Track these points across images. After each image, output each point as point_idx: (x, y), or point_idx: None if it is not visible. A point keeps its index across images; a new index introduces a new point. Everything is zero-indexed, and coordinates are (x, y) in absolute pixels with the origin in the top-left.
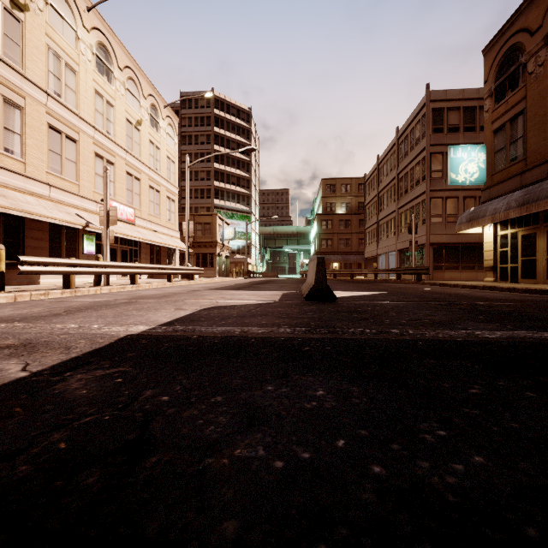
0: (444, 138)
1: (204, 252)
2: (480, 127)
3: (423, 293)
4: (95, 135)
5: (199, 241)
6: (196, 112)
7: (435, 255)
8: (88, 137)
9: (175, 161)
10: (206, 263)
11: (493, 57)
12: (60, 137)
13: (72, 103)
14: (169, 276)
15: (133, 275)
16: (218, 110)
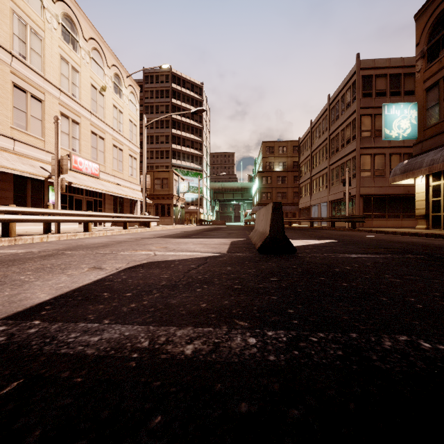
0: (373, 101)
1: (162, 203)
2: (405, 91)
3: (375, 241)
4: (61, 97)
5: (157, 194)
6: (157, 86)
7: (364, 205)
8: (54, 98)
9: (137, 124)
10: (164, 212)
11: (425, 21)
12: (25, 96)
13: (37, 65)
14: (125, 223)
15: (86, 223)
16: (175, 84)
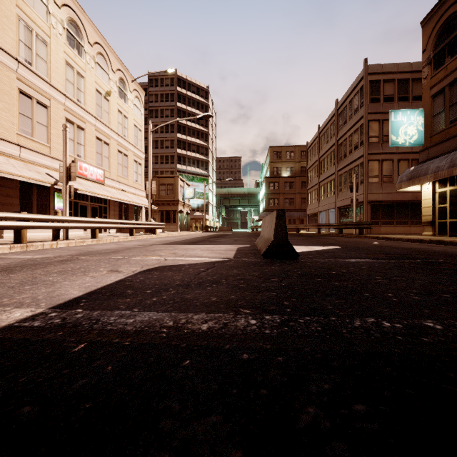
0: (381, 107)
1: (167, 209)
2: (413, 97)
3: (378, 247)
4: (66, 102)
5: (163, 200)
6: (162, 90)
7: (372, 212)
8: (59, 104)
9: (142, 129)
10: (169, 219)
11: (432, 27)
12: (31, 102)
13: (43, 71)
14: (132, 230)
15: (93, 229)
16: (181, 87)
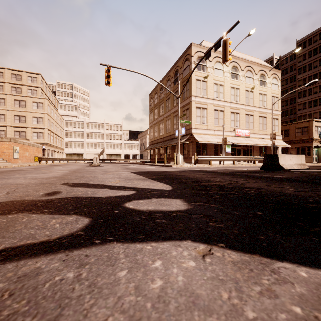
0: None
1: (302, 146)
2: None
3: None
4: (230, 105)
5: (298, 140)
6: (309, 48)
7: None
8: (228, 107)
9: (279, 96)
10: (304, 153)
11: None
12: (217, 112)
13: (221, 97)
14: (254, 161)
15: (233, 161)
16: None
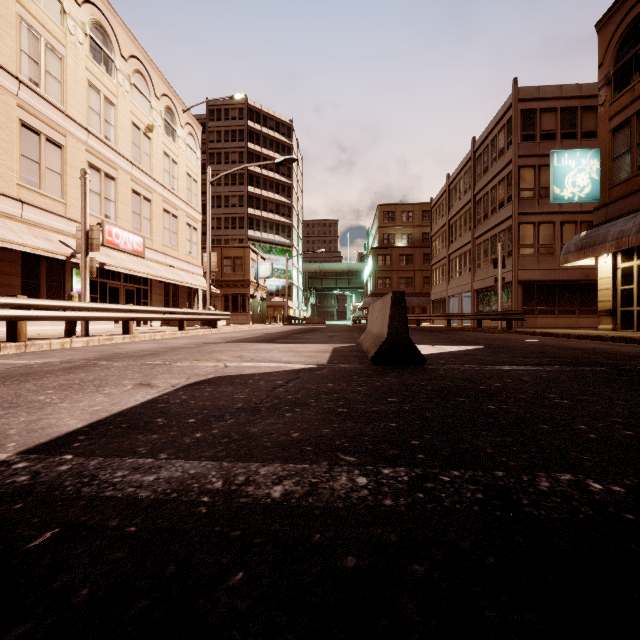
0: (537, 147)
1: (234, 293)
2: (583, 133)
3: (539, 347)
4: (89, 140)
5: (227, 280)
6: (226, 125)
7: (525, 296)
8: (79, 142)
9: (198, 180)
10: (237, 306)
11: (612, 32)
12: (38, 139)
13: (55, 95)
14: (182, 322)
15: (126, 321)
16: (253, 122)
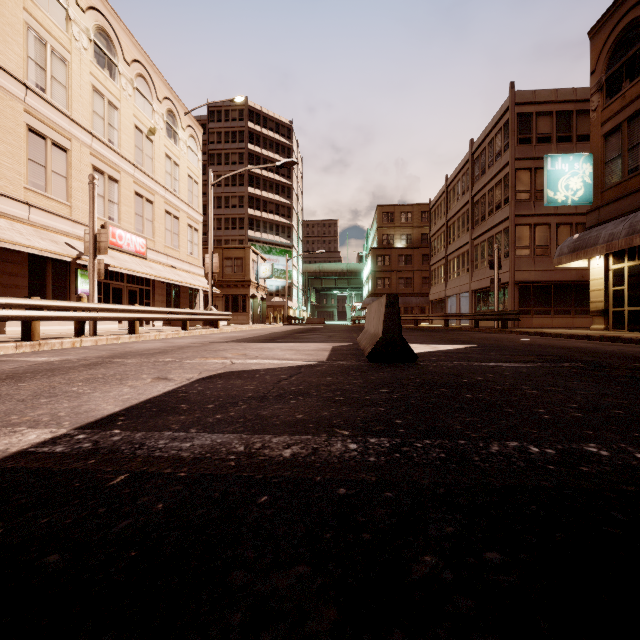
0: (533, 150)
1: (234, 293)
2: (578, 136)
3: (528, 346)
4: (93, 144)
5: (228, 280)
6: (226, 126)
7: (521, 296)
8: (83, 146)
9: (199, 181)
10: (237, 306)
11: (604, 40)
12: (44, 143)
13: (61, 100)
14: (185, 322)
15: (132, 321)
16: (253, 123)
